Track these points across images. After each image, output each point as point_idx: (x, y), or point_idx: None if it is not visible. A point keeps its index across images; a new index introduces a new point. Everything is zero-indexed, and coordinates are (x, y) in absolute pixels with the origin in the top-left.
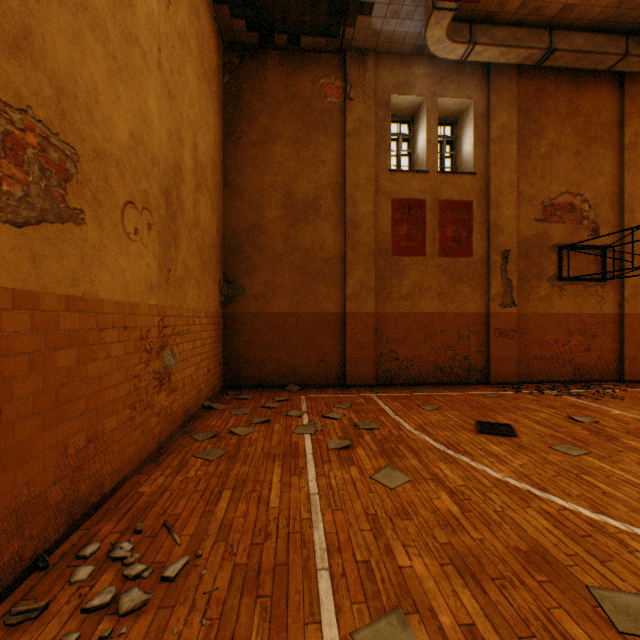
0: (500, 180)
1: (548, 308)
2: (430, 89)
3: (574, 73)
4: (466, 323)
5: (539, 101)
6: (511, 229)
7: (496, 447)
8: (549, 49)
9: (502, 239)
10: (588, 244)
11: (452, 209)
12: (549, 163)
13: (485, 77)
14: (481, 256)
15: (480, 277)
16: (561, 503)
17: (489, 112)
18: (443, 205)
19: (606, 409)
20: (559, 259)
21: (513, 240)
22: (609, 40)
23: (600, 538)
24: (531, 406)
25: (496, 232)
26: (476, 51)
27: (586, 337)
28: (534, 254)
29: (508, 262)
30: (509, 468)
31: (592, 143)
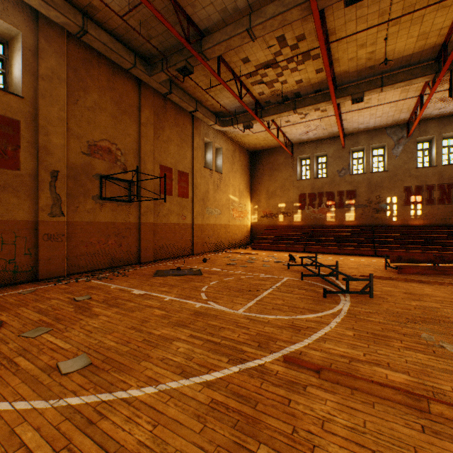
0: (50, 112)
1: (93, 218)
2: None
3: (112, 62)
4: (13, 229)
5: (86, 67)
6: (61, 155)
7: None
8: (83, 29)
9: (52, 161)
10: (121, 178)
11: None
12: (94, 115)
13: (35, 20)
14: (31, 171)
15: (30, 189)
16: None
17: (39, 51)
18: None
19: (110, 285)
20: (101, 184)
21: (63, 164)
22: (126, 50)
23: None
24: (54, 295)
25: (46, 154)
26: None
27: (120, 238)
28: (82, 178)
29: (58, 180)
30: None
31: (124, 114)
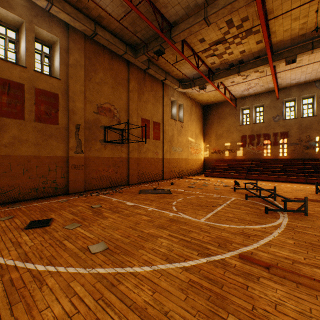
0: (75, 87)
1: (100, 154)
2: (28, 17)
3: (111, 51)
4: (55, 162)
5: (96, 56)
6: (81, 114)
7: (27, 237)
8: (95, 32)
9: (76, 118)
10: (117, 127)
11: (45, 95)
12: (101, 87)
13: (67, 30)
14: (65, 125)
15: (64, 137)
16: (30, 267)
17: (69, 49)
18: (39, 91)
19: (112, 199)
20: (105, 132)
21: (82, 120)
22: (120, 43)
23: (31, 285)
24: (79, 203)
25: (73, 114)
26: (55, 9)
27: (116, 167)
28: (94, 128)
29: (80, 130)
30: (19, 251)
31: (118, 85)
